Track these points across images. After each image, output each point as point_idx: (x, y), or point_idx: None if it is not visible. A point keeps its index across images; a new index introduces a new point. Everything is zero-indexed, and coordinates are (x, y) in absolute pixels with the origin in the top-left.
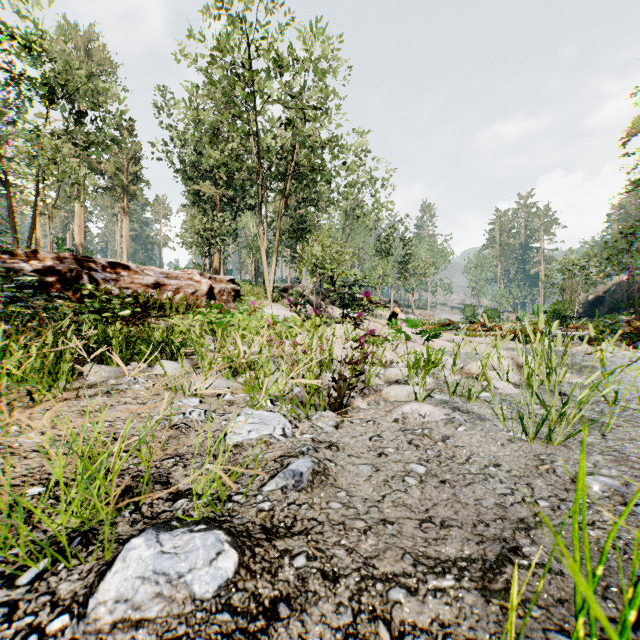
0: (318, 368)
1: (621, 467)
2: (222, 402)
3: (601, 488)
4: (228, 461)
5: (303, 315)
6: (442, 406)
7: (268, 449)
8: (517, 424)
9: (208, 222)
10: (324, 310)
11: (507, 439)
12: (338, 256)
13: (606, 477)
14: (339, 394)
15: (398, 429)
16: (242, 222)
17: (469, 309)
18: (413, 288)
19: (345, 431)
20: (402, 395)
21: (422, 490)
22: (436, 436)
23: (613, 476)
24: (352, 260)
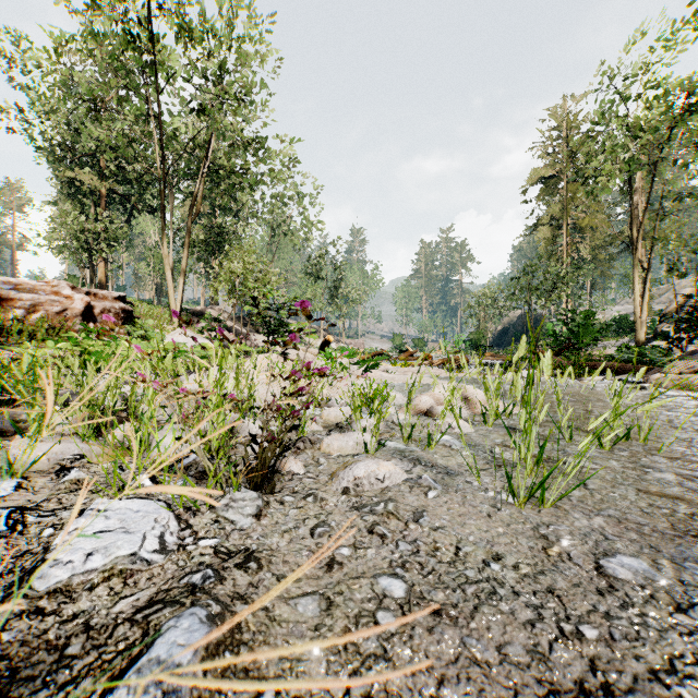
0: (235, 411)
1: (631, 534)
2: (61, 485)
3: (636, 580)
4: (21, 643)
5: (217, 342)
6: (399, 458)
7: (124, 589)
8: (491, 477)
9: (88, 221)
10: (246, 337)
11: (491, 505)
12: (262, 275)
13: (630, 557)
14: (262, 462)
15: (351, 506)
16: (139, 227)
17: (398, 338)
18: (344, 315)
19: (272, 521)
20: (348, 447)
21: (411, 644)
22: (405, 513)
23: (635, 553)
24: (279, 281)
